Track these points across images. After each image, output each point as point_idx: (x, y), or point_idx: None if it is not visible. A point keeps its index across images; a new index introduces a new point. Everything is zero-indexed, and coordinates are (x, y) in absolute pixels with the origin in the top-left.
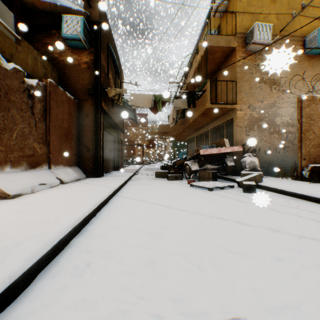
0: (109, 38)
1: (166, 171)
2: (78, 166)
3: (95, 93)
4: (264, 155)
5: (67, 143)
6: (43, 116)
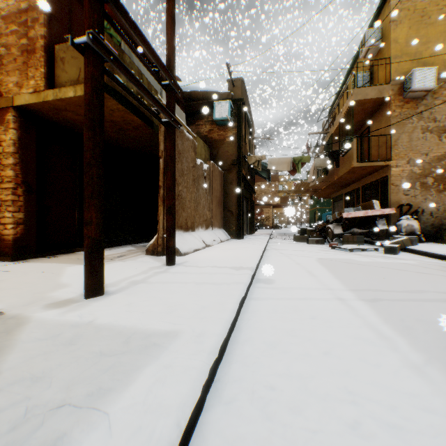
0: (246, 103)
1: (305, 235)
2: (223, 228)
3: (238, 163)
4: (429, 218)
5: (218, 209)
6: (209, 190)
